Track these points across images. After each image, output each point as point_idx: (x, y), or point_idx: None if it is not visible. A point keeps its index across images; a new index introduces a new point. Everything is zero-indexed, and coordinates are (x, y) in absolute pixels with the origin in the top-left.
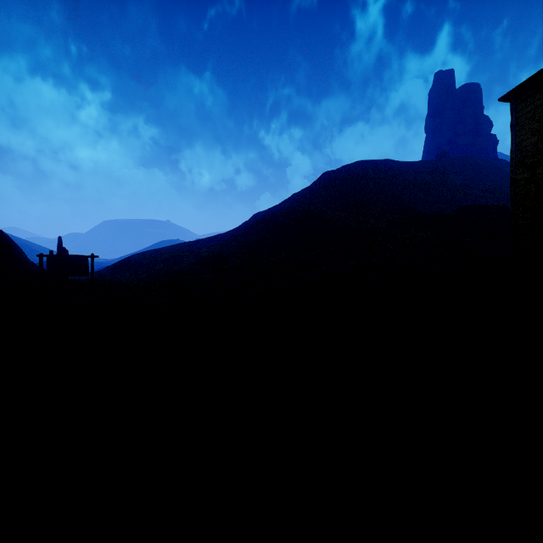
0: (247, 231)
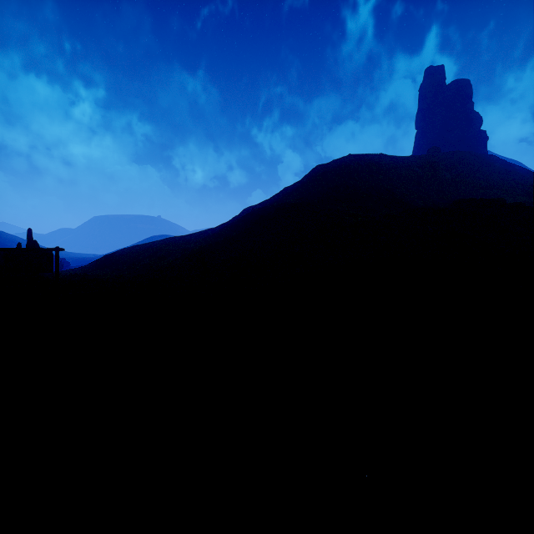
0: (236, 225)
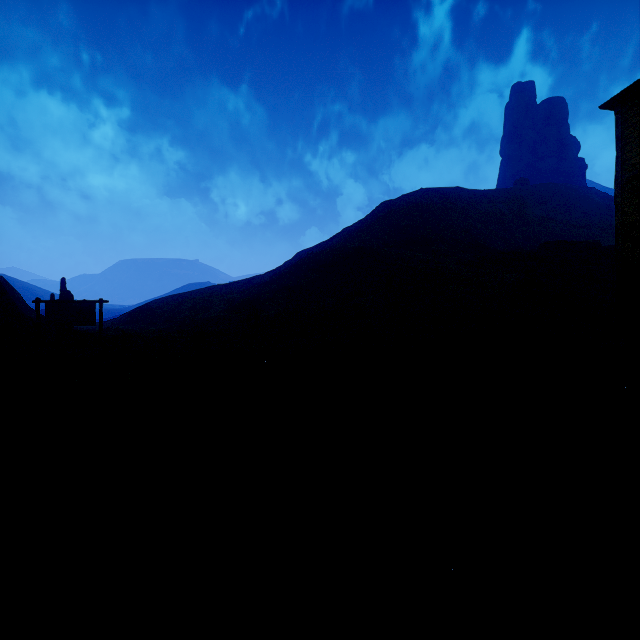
0: (289, 271)
